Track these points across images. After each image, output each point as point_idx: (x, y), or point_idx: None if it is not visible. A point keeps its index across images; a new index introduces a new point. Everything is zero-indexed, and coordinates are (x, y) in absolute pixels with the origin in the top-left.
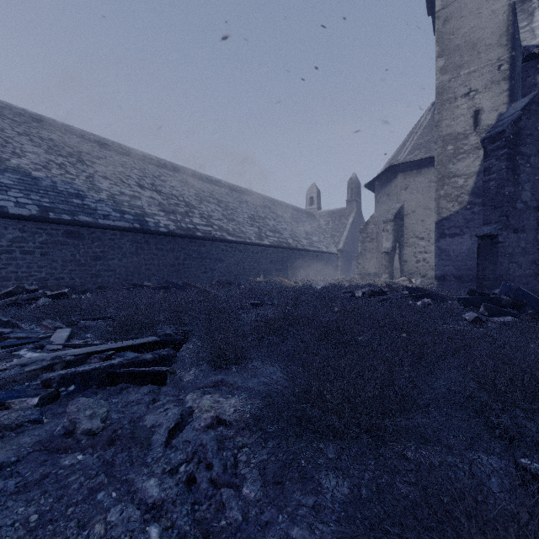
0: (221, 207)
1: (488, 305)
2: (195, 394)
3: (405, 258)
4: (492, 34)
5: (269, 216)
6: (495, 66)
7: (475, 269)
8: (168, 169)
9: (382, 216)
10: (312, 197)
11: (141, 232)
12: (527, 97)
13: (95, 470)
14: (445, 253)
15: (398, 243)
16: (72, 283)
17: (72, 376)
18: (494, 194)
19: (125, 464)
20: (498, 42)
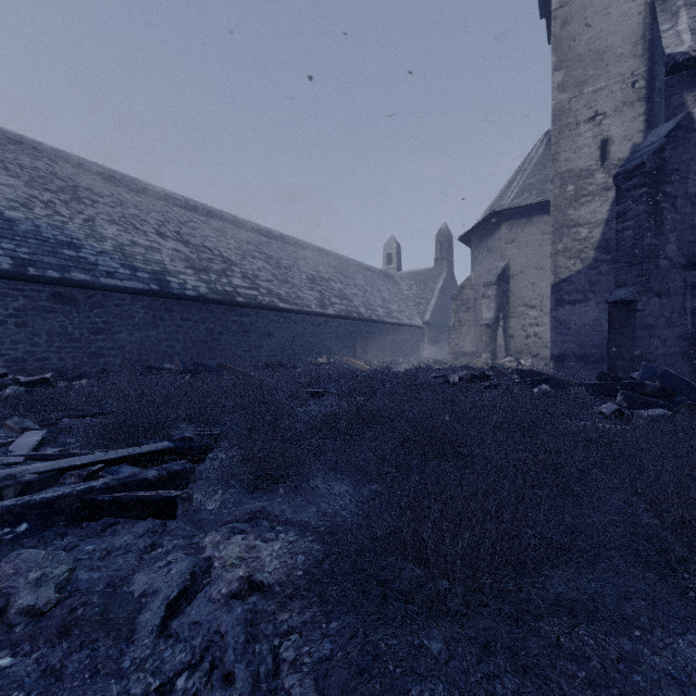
0: (271, 265)
1: (627, 393)
2: (219, 535)
3: (511, 332)
4: (624, 42)
5: (335, 278)
6: (628, 83)
7: (602, 346)
8: (200, 213)
9: (482, 278)
10: (391, 254)
11: (159, 295)
12: (672, 120)
13: (26, 689)
14: (563, 325)
15: (503, 313)
16: (62, 365)
17: (24, 508)
18: (631, 247)
19: (82, 675)
20: (631, 52)
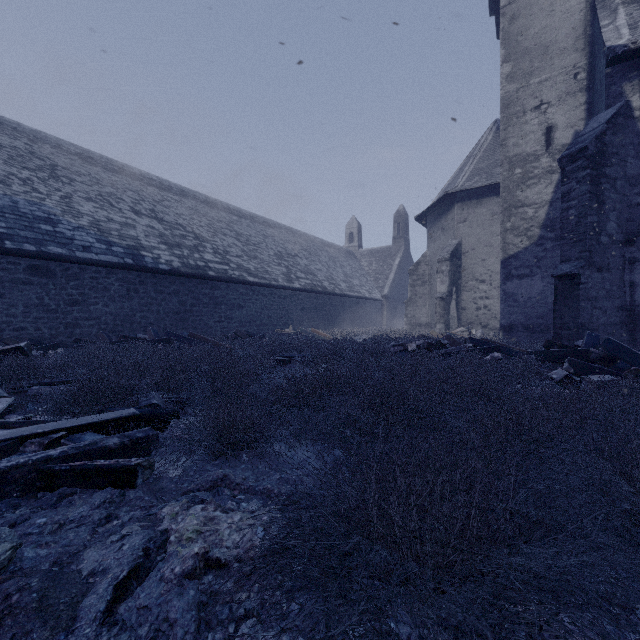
0: (241, 241)
1: (573, 360)
2: (178, 505)
3: (463, 304)
4: (567, 37)
5: (301, 254)
6: (571, 75)
7: (547, 317)
8: (174, 193)
9: (436, 255)
10: (352, 233)
11: (134, 269)
12: (612, 108)
13: None
14: (512, 297)
15: (455, 287)
16: (39, 335)
17: None
18: (575, 224)
19: None
20: (574, 46)
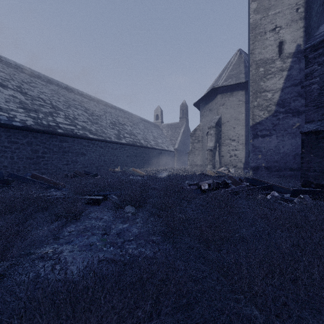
0: (88, 113)
1: None
2: None
3: (222, 153)
4: None
5: (127, 124)
6: (294, 9)
7: (280, 161)
8: (42, 80)
9: (206, 125)
10: (158, 114)
11: None
12: None
13: None
14: (258, 149)
15: (218, 143)
16: None
17: None
18: (317, 95)
19: None
20: None
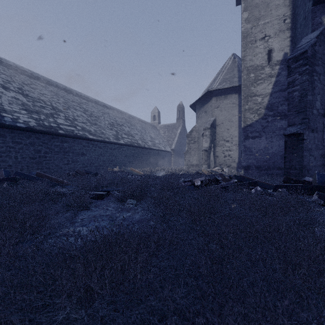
0: (87, 114)
1: (321, 194)
2: None
3: (217, 154)
4: None
5: (125, 125)
6: (282, 20)
7: (269, 161)
8: (41, 81)
9: (201, 126)
10: (155, 115)
11: None
12: (317, 30)
13: None
14: (249, 149)
15: (213, 144)
16: None
17: None
18: (298, 101)
19: None
20: (283, 3)
